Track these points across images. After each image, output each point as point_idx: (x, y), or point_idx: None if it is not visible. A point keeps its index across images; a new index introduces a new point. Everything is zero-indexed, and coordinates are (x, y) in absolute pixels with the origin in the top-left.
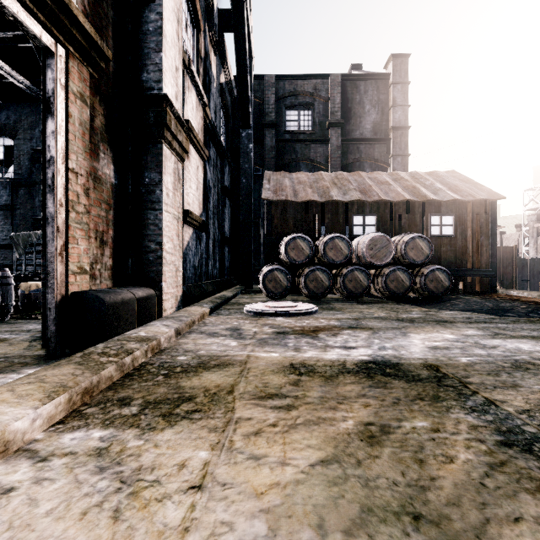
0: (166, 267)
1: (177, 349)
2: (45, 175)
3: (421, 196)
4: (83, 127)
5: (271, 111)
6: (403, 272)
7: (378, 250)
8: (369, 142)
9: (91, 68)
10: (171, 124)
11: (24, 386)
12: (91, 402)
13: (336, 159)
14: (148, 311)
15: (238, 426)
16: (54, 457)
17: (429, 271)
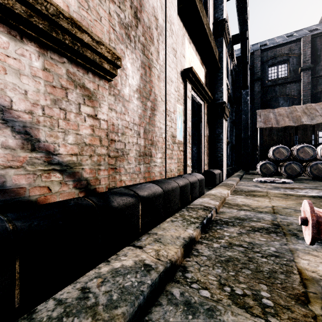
0: (223, 162)
1: (240, 188)
2: (198, 138)
3: None
4: (206, 122)
5: (258, 71)
6: None
7: None
8: None
9: (207, 103)
10: (225, 111)
11: (221, 188)
12: (232, 193)
13: (307, 91)
14: (220, 178)
15: (273, 199)
16: (238, 197)
17: None
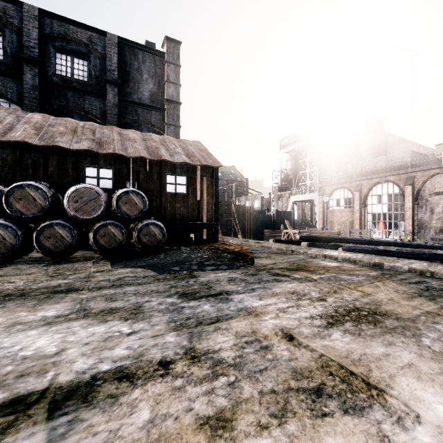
0: None
1: None
2: None
3: (157, 155)
4: None
5: (32, 46)
6: (116, 226)
7: (85, 203)
8: (146, 107)
9: None
10: None
11: None
12: None
13: (113, 116)
14: None
15: None
16: None
17: (142, 225)
